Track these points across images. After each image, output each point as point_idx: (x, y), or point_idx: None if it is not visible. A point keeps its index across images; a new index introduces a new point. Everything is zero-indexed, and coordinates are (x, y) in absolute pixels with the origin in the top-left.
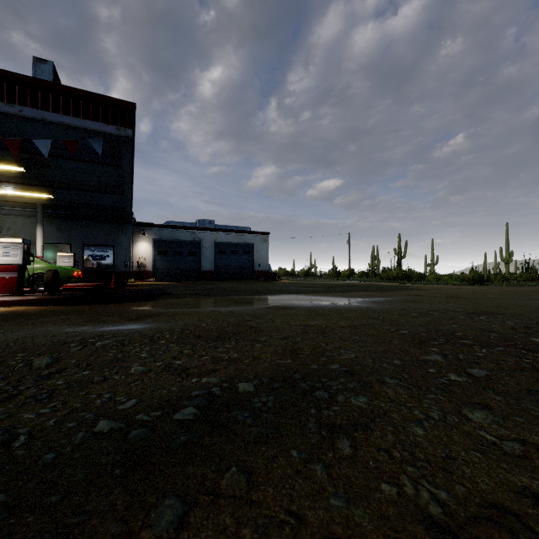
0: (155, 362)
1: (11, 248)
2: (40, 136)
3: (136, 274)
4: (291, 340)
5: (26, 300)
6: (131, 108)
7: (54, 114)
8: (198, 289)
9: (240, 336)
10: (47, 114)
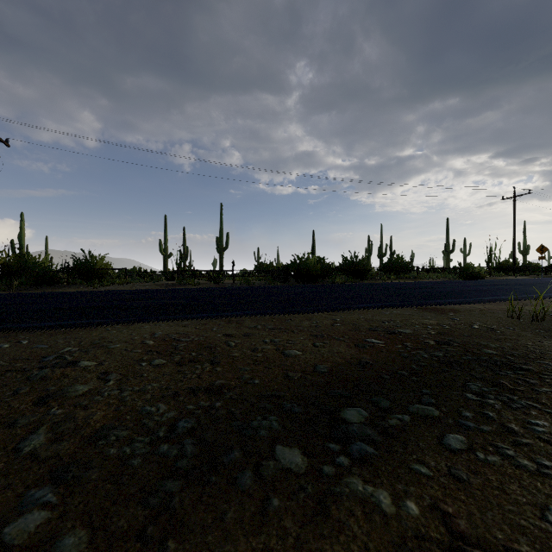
0: None
1: None
2: None
3: None
4: None
5: None
6: None
7: None
8: None
9: None
10: None
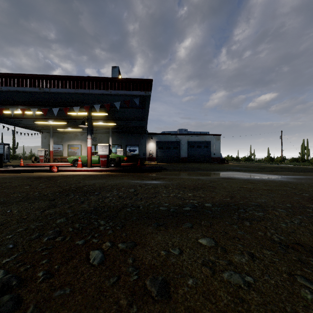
0: (170, 194)
1: (105, 148)
2: (114, 100)
3: (148, 159)
4: (231, 192)
5: (110, 169)
6: (151, 81)
7: (121, 91)
8: (179, 167)
9: (204, 189)
10: (119, 92)
